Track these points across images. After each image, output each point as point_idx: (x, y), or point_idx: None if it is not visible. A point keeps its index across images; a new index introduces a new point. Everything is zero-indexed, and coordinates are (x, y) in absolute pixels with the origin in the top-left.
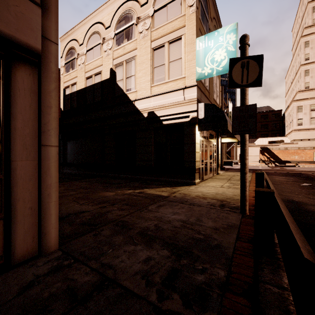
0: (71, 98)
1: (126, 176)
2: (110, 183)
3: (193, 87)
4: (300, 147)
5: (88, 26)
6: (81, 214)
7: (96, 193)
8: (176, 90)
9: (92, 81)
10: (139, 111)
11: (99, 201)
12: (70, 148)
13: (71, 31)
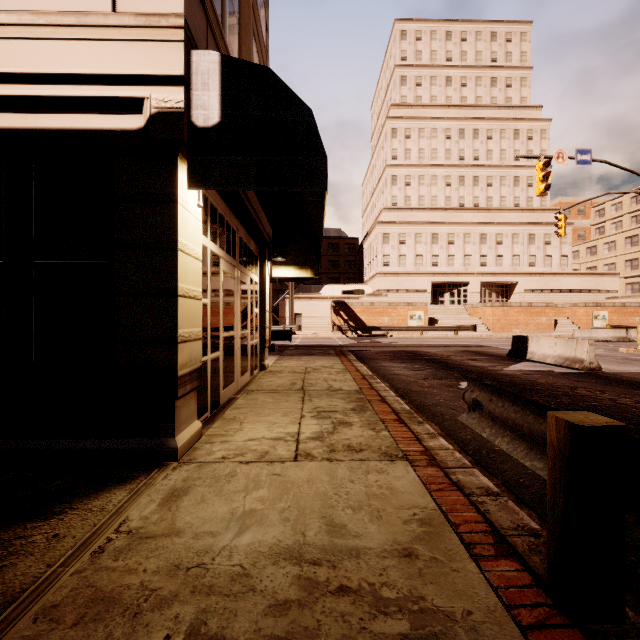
0: None
1: None
2: None
3: None
4: (392, 302)
5: None
6: None
7: None
8: None
9: None
10: None
11: None
12: None
13: None
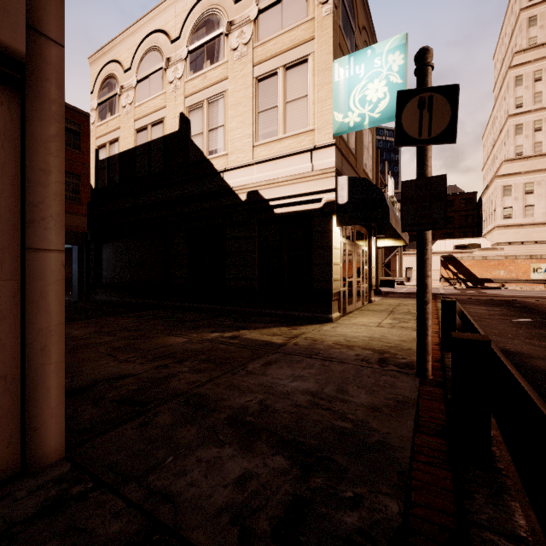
0: (109, 167)
1: (208, 307)
2: (178, 320)
3: (329, 147)
4: (509, 255)
5: (140, 37)
6: (120, 381)
7: (152, 338)
8: (298, 152)
9: (147, 137)
10: (232, 191)
11: (155, 355)
12: (108, 257)
13: (108, 45)
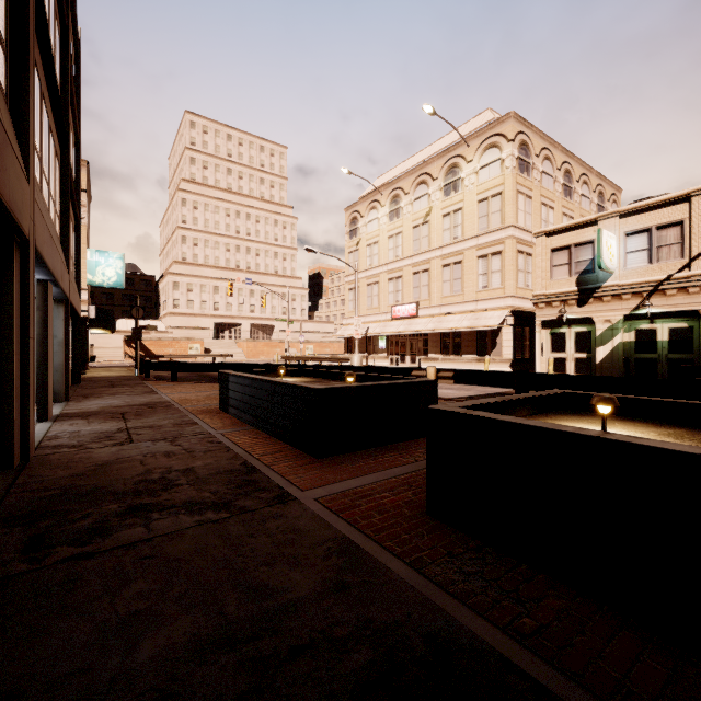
0: None
1: None
2: None
3: (85, 290)
4: (176, 338)
5: None
6: None
7: None
8: None
9: None
10: None
11: None
12: None
13: None
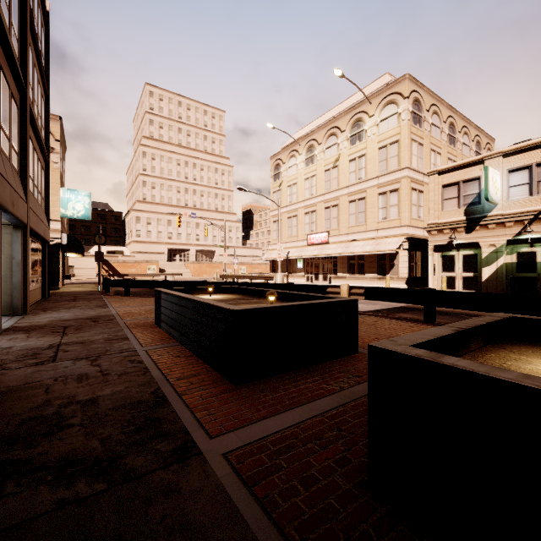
0: None
1: None
2: None
3: (58, 221)
4: (137, 260)
5: None
6: None
7: None
8: None
9: None
10: None
11: None
12: None
13: None
